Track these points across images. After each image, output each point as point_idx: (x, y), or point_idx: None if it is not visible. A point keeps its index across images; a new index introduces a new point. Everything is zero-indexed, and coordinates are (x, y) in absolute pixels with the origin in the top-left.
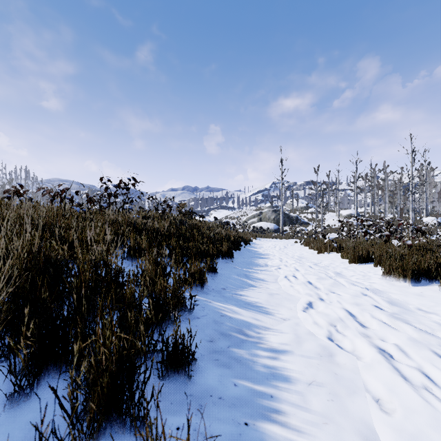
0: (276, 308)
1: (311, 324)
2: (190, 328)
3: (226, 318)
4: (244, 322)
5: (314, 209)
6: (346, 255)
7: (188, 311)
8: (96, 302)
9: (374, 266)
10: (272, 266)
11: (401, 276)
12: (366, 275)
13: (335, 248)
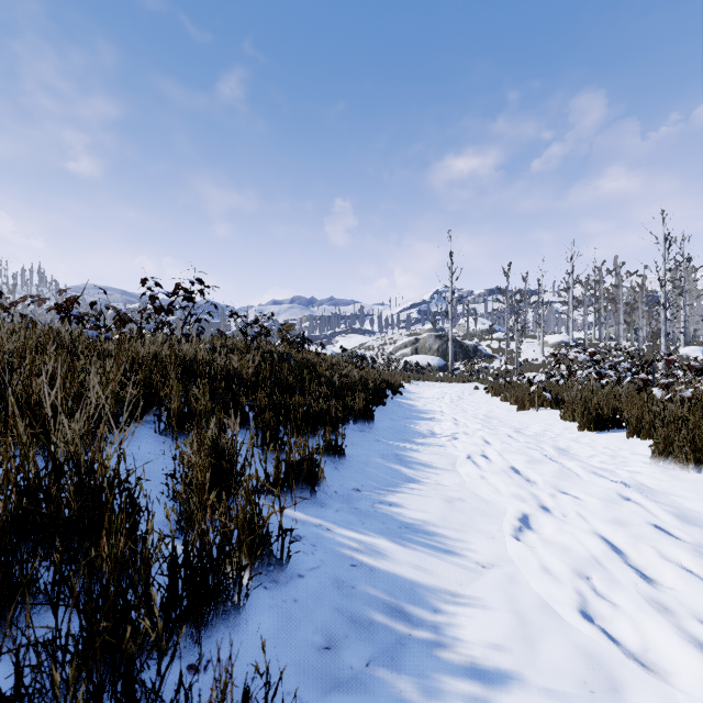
0: (463, 535)
1: (543, 579)
2: (265, 663)
3: (362, 570)
4: (400, 579)
5: (503, 334)
6: (572, 414)
7: (277, 565)
8: (36, 571)
9: (627, 436)
10: (443, 435)
11: (690, 461)
12: (616, 455)
13: (547, 401)
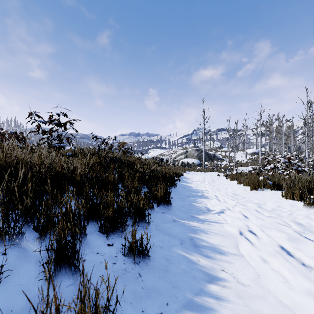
0: None
1: None
2: None
3: None
4: None
5: (226, 149)
6: (291, 195)
7: None
8: None
9: None
10: (216, 212)
11: None
12: None
13: (267, 185)
